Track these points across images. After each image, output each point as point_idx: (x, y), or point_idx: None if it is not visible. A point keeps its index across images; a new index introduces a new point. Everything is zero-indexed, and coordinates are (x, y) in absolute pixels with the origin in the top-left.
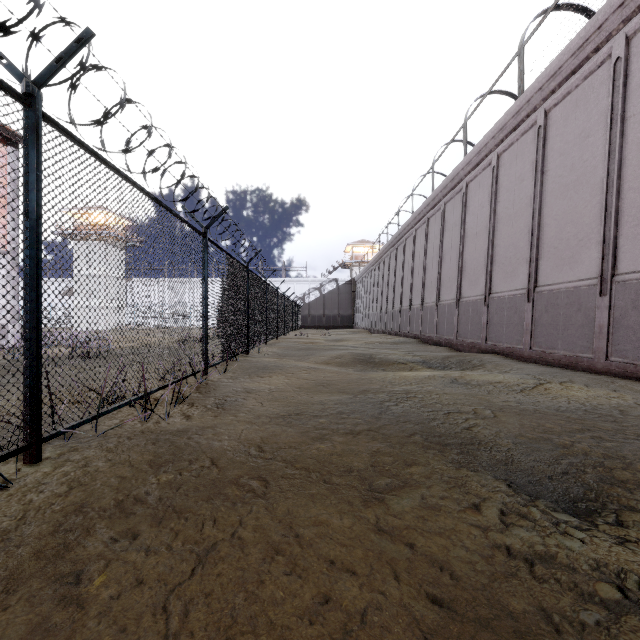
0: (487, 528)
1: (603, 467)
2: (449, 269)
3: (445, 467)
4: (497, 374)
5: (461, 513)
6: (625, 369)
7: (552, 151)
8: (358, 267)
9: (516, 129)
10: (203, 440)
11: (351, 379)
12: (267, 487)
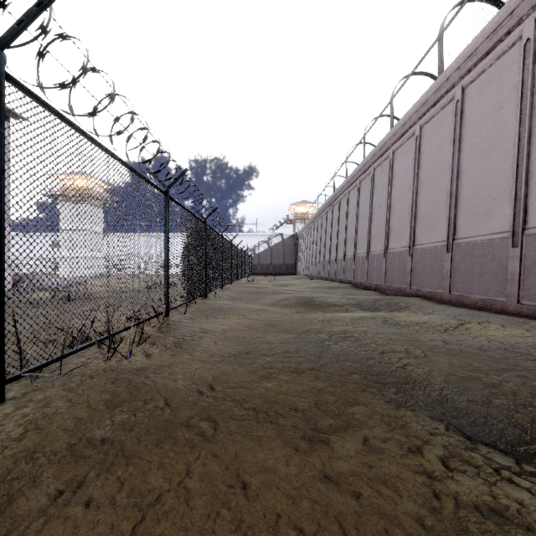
0: (432, 474)
1: (533, 407)
2: (378, 225)
3: (384, 407)
4: (422, 315)
5: (404, 457)
6: (535, 311)
7: (468, 122)
8: (300, 223)
9: (436, 104)
10: (159, 379)
11: (295, 320)
12: (216, 429)
